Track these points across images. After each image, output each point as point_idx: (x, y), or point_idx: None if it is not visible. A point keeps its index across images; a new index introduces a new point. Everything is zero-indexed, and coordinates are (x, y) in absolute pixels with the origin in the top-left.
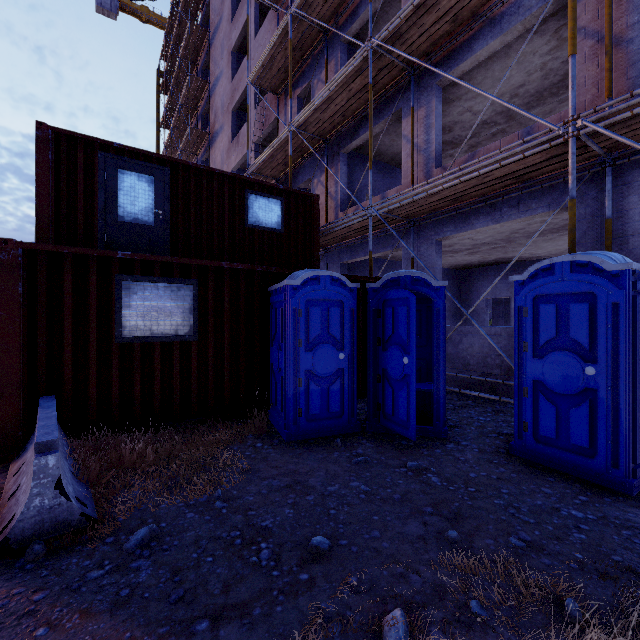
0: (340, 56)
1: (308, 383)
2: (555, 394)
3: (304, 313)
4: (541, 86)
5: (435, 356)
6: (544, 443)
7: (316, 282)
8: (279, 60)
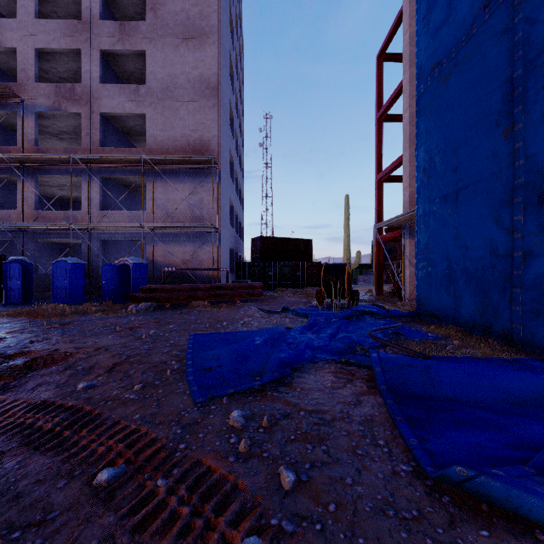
0: None
1: None
2: (61, 288)
3: None
4: None
5: (29, 282)
6: (59, 299)
7: None
8: None
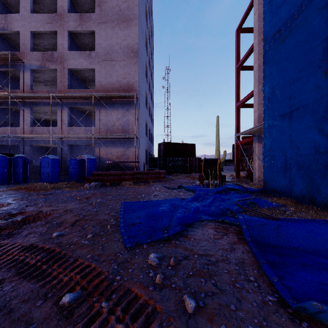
0: None
1: None
2: (45, 173)
3: None
4: None
5: (27, 169)
6: (44, 180)
7: None
8: None
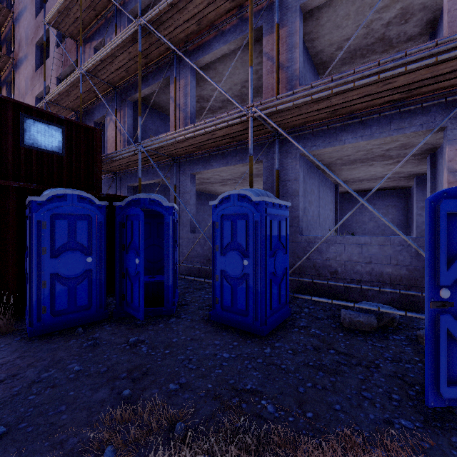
0: (127, 25)
1: (55, 284)
2: (231, 278)
3: (50, 225)
4: (257, 84)
5: (166, 256)
6: (226, 310)
7: (63, 199)
8: (75, 12)
